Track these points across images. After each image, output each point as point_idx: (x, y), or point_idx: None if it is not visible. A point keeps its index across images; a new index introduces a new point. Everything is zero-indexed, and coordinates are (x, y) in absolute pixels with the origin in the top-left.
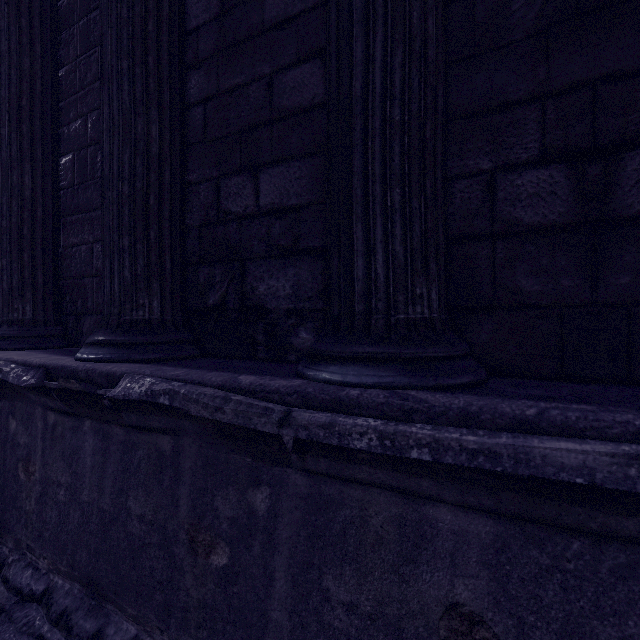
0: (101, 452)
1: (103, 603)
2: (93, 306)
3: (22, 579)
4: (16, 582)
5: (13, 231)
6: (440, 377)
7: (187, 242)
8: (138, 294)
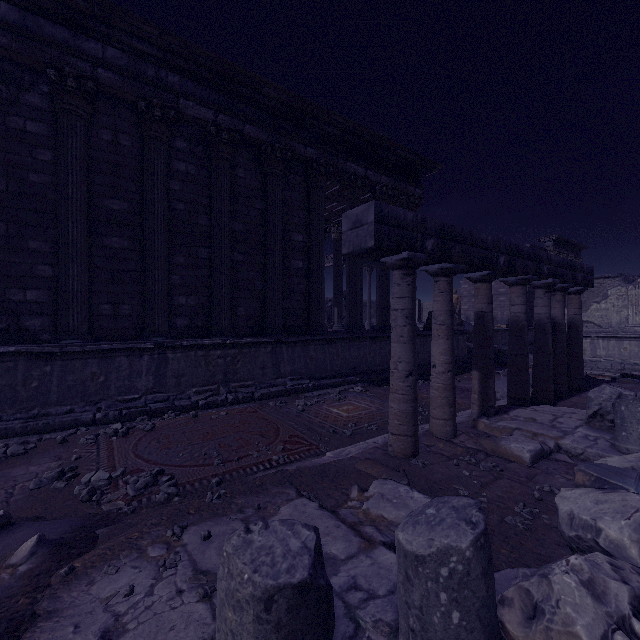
0: None
1: None
2: None
3: None
4: None
5: None
6: (89, 341)
7: None
8: None
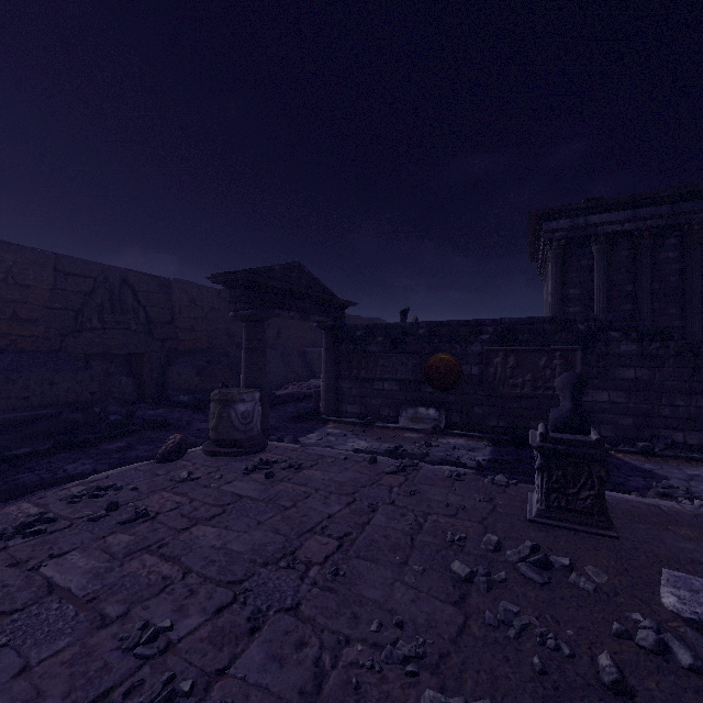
0: None
1: None
2: None
3: None
4: None
5: None
6: None
7: None
8: None
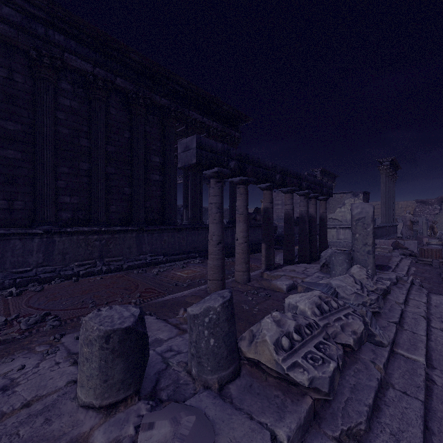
0: None
1: None
2: None
3: None
4: None
5: None
6: None
7: None
8: None
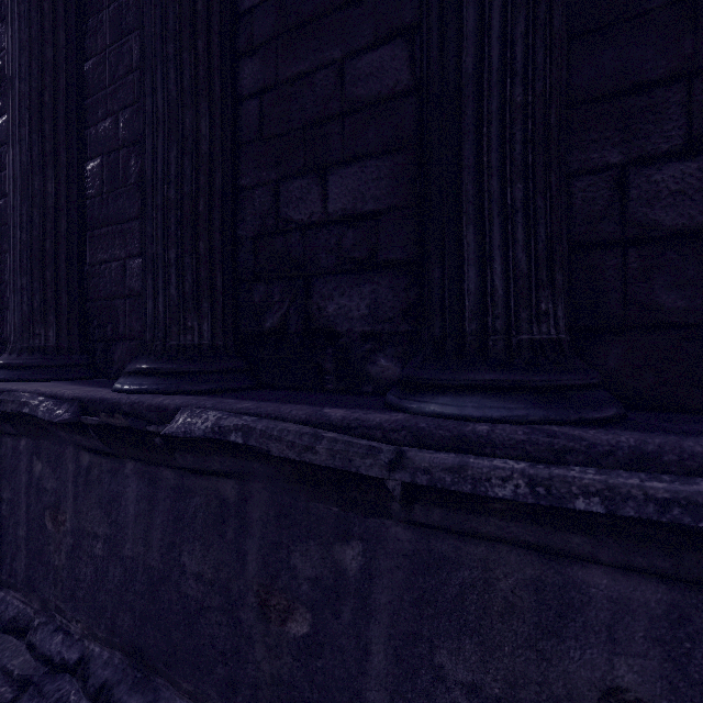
0: (147, 499)
1: (151, 676)
2: (125, 331)
3: (51, 646)
4: (44, 649)
5: (34, 245)
6: (582, 409)
7: (239, 256)
8: (186, 315)
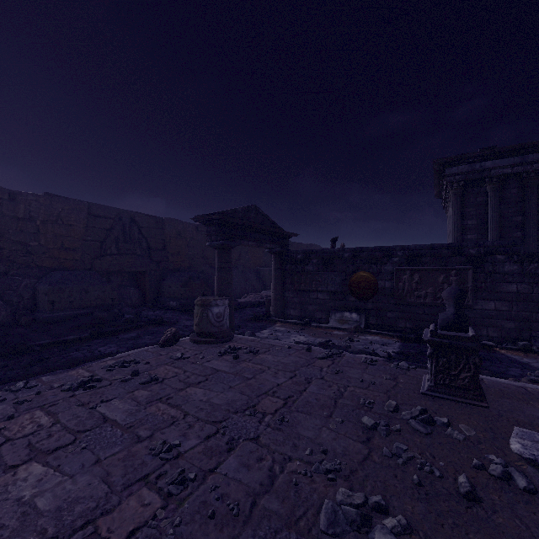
0: None
1: None
2: None
3: None
4: None
5: None
6: None
7: None
8: None
